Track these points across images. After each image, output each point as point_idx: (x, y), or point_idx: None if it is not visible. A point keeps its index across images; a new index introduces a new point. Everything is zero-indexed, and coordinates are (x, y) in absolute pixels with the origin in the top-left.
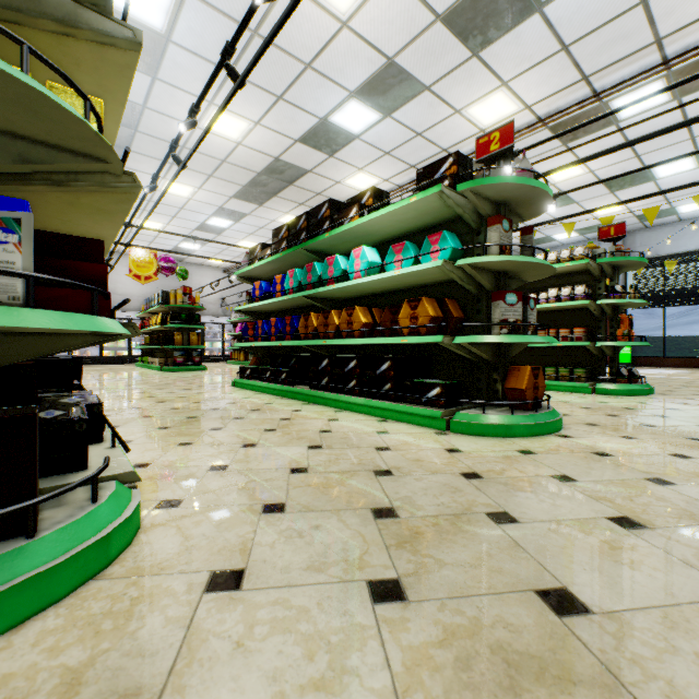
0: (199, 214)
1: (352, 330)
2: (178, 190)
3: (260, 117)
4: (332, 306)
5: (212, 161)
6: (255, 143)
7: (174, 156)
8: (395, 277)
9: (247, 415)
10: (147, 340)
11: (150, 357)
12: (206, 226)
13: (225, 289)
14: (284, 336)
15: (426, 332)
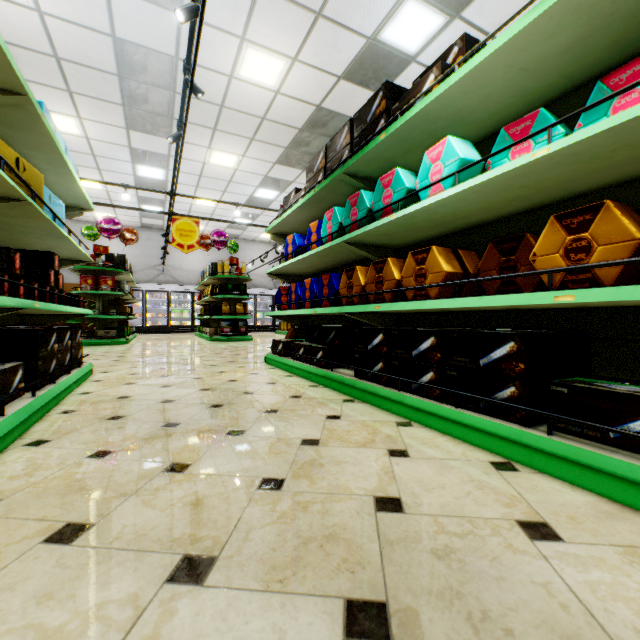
0: (246, 186)
1: (426, 285)
2: (224, 161)
3: (297, 49)
4: (386, 257)
5: (252, 120)
6: (293, 89)
7: (187, 81)
8: (528, 171)
9: (252, 425)
10: (202, 311)
11: (203, 327)
12: (254, 199)
13: (275, 263)
14: (320, 302)
15: (617, 279)
